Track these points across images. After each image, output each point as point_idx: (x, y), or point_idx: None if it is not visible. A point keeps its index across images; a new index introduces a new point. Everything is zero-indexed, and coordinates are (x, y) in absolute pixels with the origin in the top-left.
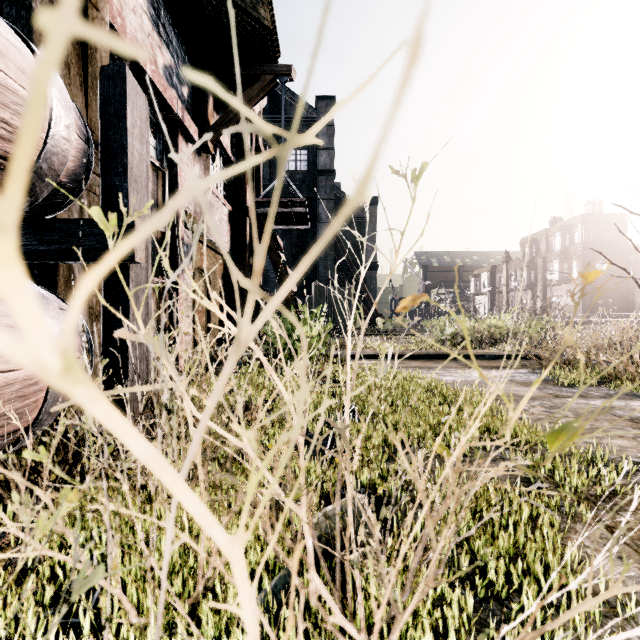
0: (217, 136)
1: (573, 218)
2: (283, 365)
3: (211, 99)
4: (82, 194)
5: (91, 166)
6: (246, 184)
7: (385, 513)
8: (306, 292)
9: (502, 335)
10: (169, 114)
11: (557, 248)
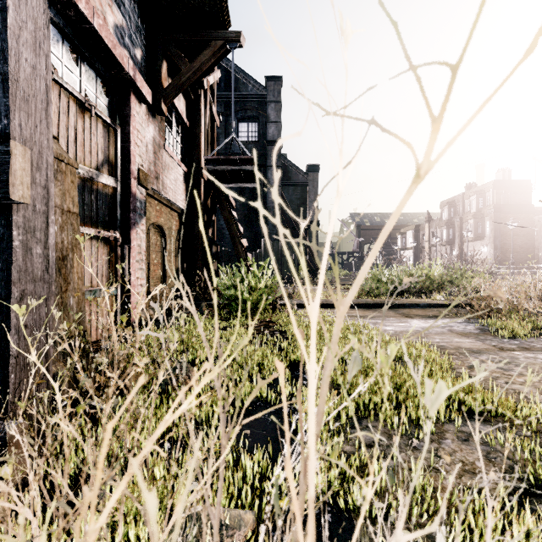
0: (170, 99)
1: (486, 184)
2: None
3: (165, 64)
4: None
5: None
6: (200, 147)
7: None
8: (257, 247)
9: None
10: (120, 72)
11: (472, 209)
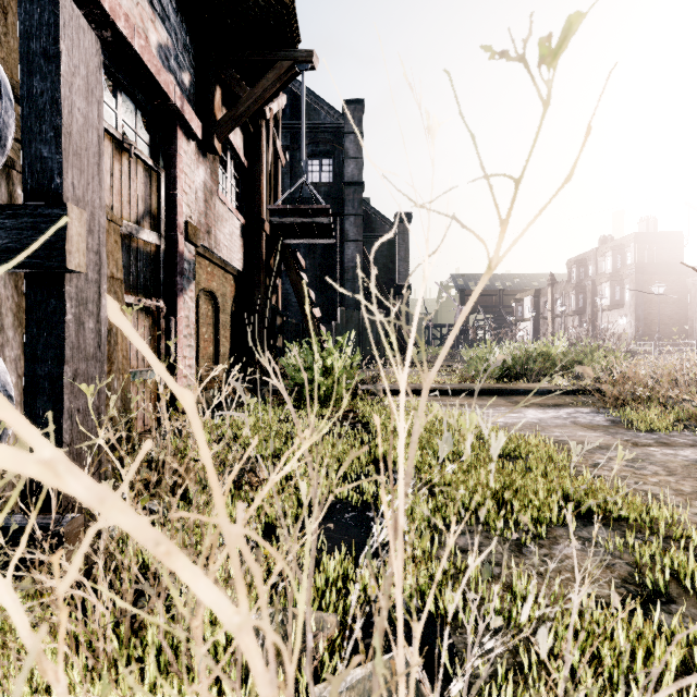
0: (225, 134)
1: (625, 237)
2: (219, 521)
3: (218, 90)
4: (13, 179)
5: (8, 130)
6: (262, 193)
7: None
8: (332, 318)
9: None
10: (165, 103)
11: (607, 270)
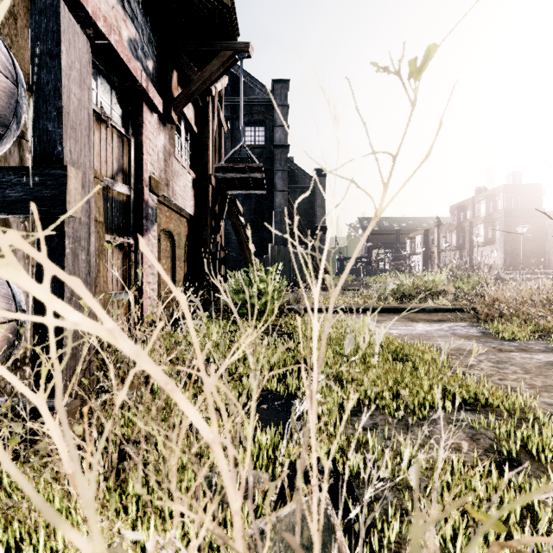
0: (180, 108)
1: (496, 188)
2: (201, 375)
3: (175, 74)
4: (23, 146)
5: (22, 110)
6: (209, 154)
7: (355, 526)
8: (263, 252)
9: (437, 290)
10: (134, 84)
11: (482, 214)
